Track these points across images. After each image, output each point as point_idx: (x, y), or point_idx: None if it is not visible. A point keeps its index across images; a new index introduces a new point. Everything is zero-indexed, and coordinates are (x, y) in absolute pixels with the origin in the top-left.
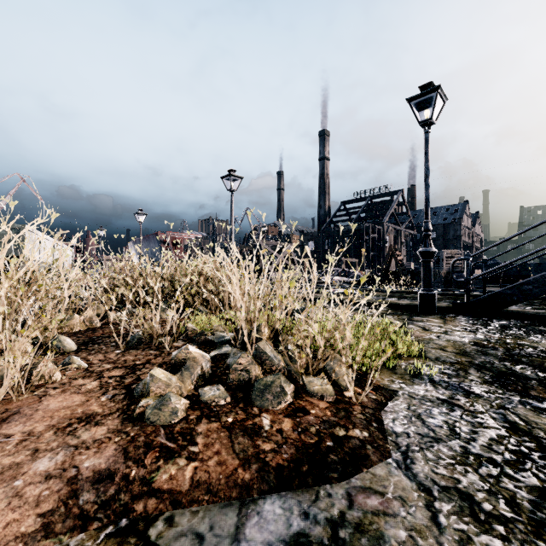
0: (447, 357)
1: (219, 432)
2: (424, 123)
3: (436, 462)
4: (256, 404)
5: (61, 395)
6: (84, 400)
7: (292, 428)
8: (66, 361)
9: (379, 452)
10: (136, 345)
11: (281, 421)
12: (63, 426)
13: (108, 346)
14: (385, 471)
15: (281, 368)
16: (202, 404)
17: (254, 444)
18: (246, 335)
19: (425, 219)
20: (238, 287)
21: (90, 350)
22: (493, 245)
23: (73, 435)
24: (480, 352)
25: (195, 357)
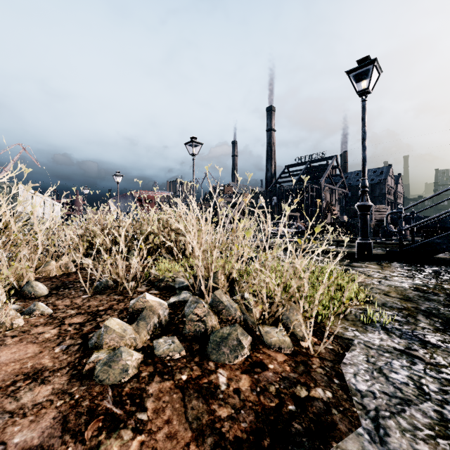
0: (393, 302)
1: (172, 393)
2: (361, 92)
3: (413, 434)
4: (212, 358)
5: (17, 345)
6: (37, 351)
7: (250, 388)
8: (32, 307)
9: (346, 419)
10: (102, 290)
11: (239, 379)
12: (6, 385)
13: (77, 291)
14: (357, 446)
15: (238, 317)
16: (156, 358)
17: (209, 410)
18: (202, 284)
19: (362, 177)
20: (196, 236)
21: (60, 294)
22: (424, 199)
23: (14, 397)
24: (423, 298)
25: (152, 305)
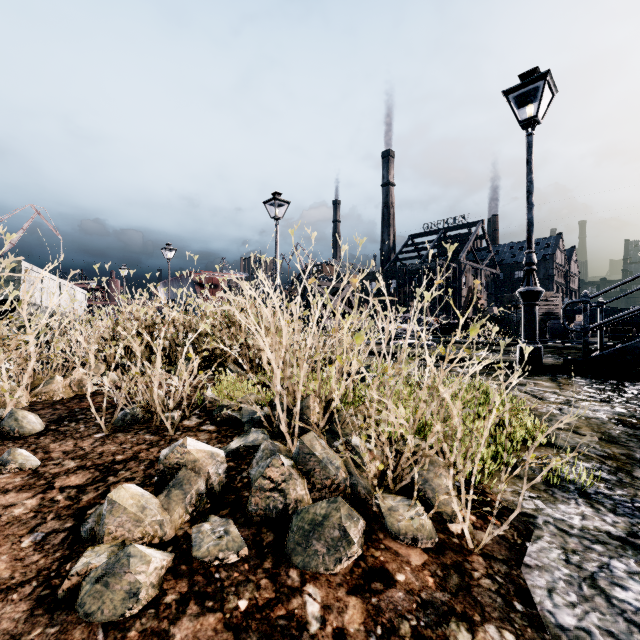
0: (588, 445)
1: None
2: (526, 122)
3: None
4: (295, 562)
5: None
6: None
7: (363, 627)
8: (4, 457)
9: None
10: (128, 425)
11: (343, 607)
12: None
13: (89, 426)
14: None
15: (341, 481)
16: (196, 562)
17: None
18: (283, 420)
19: (527, 249)
20: (274, 340)
21: (61, 432)
22: (622, 282)
23: None
24: (635, 438)
25: (197, 459)
